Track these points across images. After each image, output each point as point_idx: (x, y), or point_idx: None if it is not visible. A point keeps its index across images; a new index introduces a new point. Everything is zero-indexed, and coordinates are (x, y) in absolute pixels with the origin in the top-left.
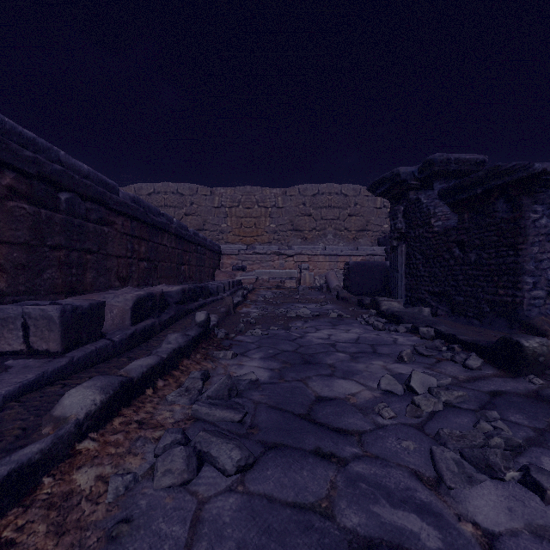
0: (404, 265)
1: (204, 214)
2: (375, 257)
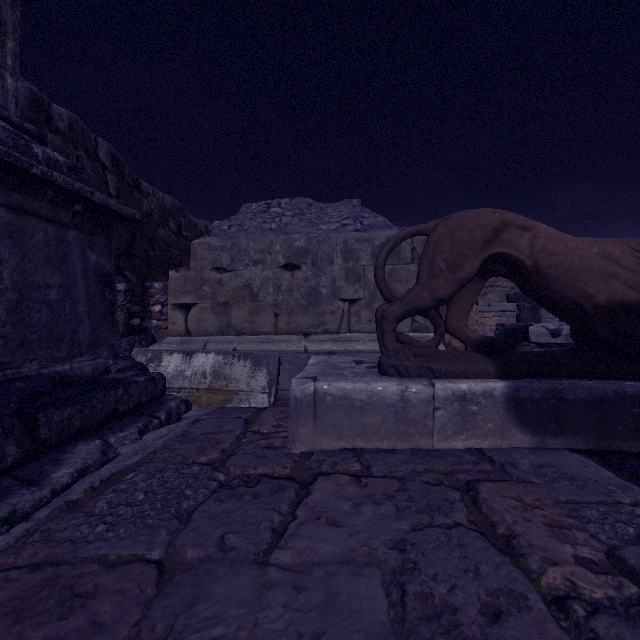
0: None
1: None
2: (507, 313)
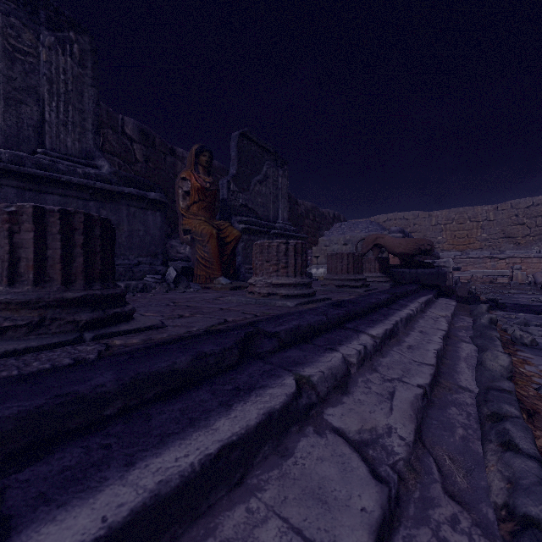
0: None
1: (424, 231)
2: None
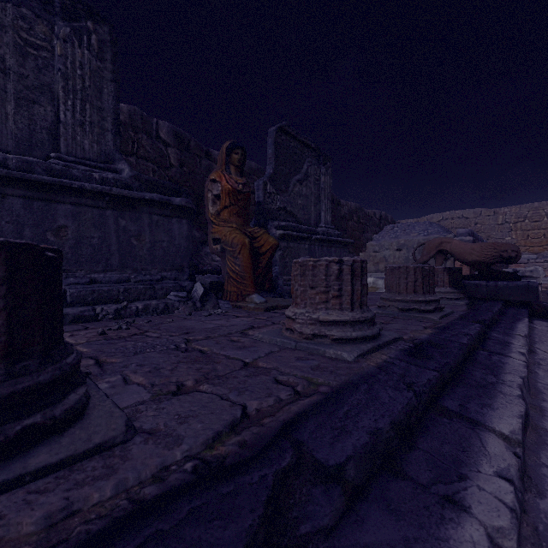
0: None
1: (488, 231)
2: None
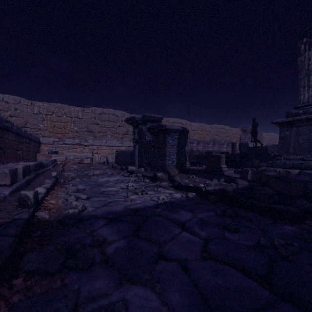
0: (137, 152)
1: (26, 117)
2: (131, 147)
